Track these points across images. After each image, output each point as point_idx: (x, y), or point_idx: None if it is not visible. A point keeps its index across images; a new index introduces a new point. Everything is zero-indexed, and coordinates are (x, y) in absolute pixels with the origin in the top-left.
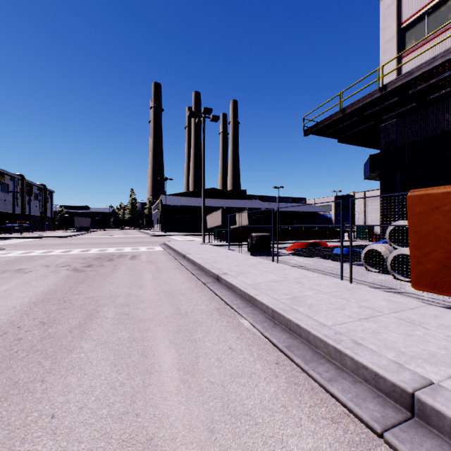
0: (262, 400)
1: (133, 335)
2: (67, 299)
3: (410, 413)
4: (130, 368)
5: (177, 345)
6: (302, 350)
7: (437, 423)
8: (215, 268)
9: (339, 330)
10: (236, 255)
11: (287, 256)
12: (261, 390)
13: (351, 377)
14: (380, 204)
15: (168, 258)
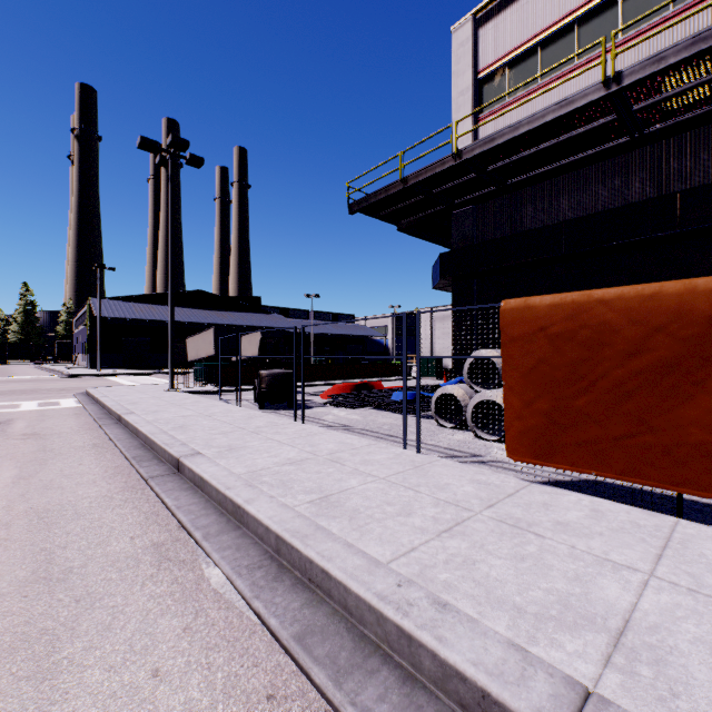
0: None
1: None
2: None
3: None
4: None
5: None
6: (332, 639)
7: None
8: (176, 444)
9: (405, 570)
10: (230, 411)
11: (321, 408)
12: None
13: (433, 700)
14: (453, 326)
15: (82, 425)
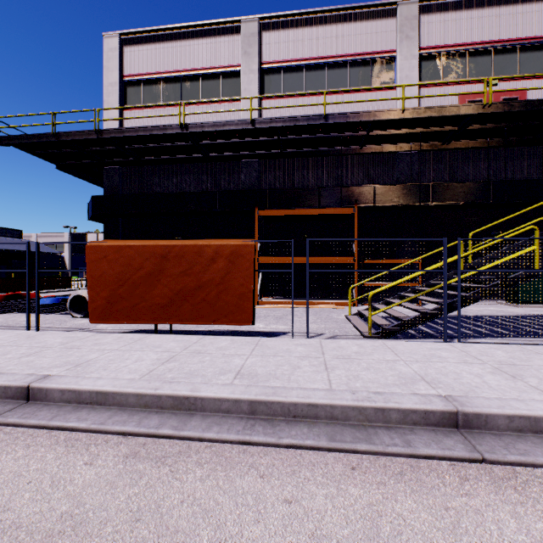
0: None
1: None
2: None
3: (27, 401)
4: None
5: None
6: None
7: (40, 396)
8: None
9: None
10: None
11: None
12: None
13: None
14: None
15: None
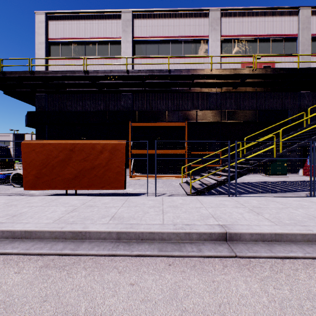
0: None
1: None
2: None
3: None
4: None
5: None
6: None
7: None
8: None
9: None
10: None
11: None
12: None
13: None
14: None
15: None
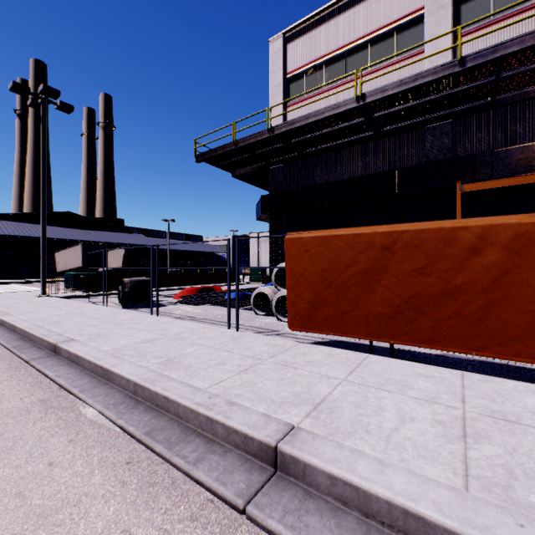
0: None
1: None
2: None
3: (274, 468)
4: None
5: None
6: (168, 431)
7: (294, 471)
8: (52, 334)
9: (215, 391)
10: (98, 310)
11: (173, 306)
12: (92, 520)
13: (222, 447)
14: (270, 246)
15: None
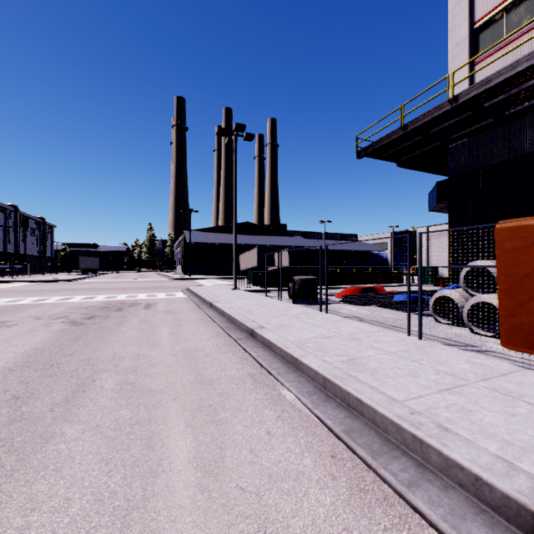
0: (315, 519)
1: (137, 414)
2: (55, 363)
3: None
4: (127, 467)
5: (196, 429)
6: (367, 436)
7: None
8: (249, 320)
9: (415, 407)
10: (275, 303)
11: (337, 305)
12: (312, 502)
13: (438, 479)
14: (449, 241)
15: (191, 308)
